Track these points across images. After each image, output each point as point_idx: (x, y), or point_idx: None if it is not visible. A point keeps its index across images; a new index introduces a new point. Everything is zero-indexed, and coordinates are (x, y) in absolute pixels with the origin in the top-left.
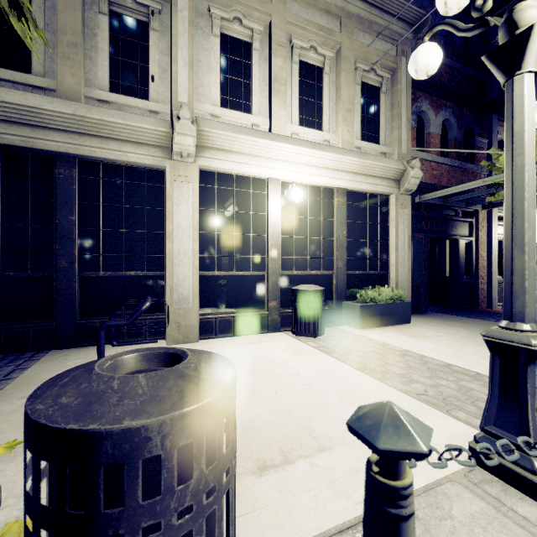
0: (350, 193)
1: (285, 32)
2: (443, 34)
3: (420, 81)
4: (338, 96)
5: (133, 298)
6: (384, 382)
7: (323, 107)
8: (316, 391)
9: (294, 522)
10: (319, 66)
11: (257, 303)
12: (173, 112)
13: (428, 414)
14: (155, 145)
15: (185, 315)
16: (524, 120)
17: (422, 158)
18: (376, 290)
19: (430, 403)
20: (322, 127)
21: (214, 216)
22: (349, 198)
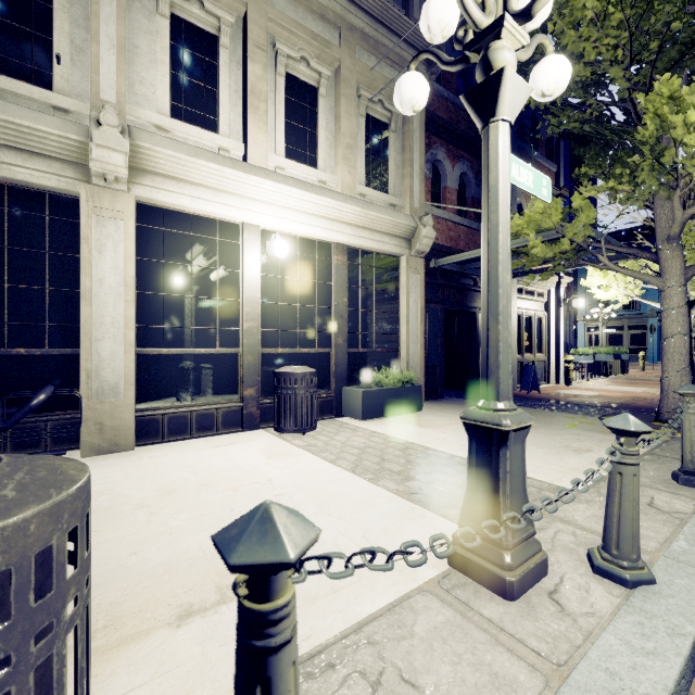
0: (352, 251)
1: (266, 31)
2: (461, 74)
3: (436, 125)
4: (337, 128)
5: (24, 389)
6: (376, 482)
7: (318, 139)
8: (288, 502)
9: (211, 682)
10: (313, 85)
11: (226, 392)
12: (90, 112)
13: (416, 516)
14: (62, 159)
15: (113, 411)
16: (499, 174)
17: (438, 215)
18: (383, 372)
19: (421, 502)
20: (317, 164)
21: (161, 270)
22: (351, 257)
